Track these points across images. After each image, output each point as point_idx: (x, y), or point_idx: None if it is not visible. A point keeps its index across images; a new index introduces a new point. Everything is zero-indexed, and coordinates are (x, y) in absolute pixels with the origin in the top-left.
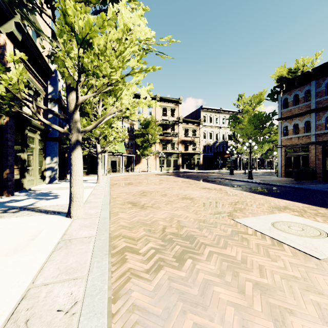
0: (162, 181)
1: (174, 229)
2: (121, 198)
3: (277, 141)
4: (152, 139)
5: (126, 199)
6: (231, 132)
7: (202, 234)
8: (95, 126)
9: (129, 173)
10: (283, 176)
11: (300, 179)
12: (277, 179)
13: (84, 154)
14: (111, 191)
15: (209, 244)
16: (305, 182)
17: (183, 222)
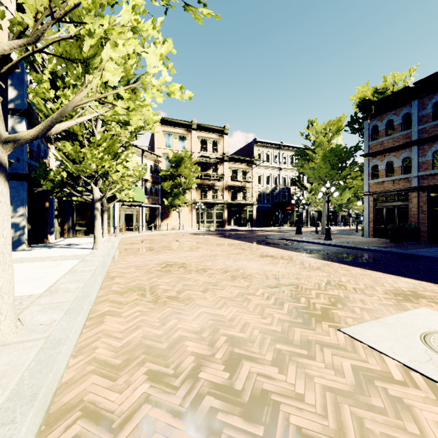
0: (199, 245)
1: (220, 371)
2: (124, 277)
3: (357, 187)
4: (187, 183)
5: (133, 279)
6: (295, 176)
7: (290, 387)
8: (42, 132)
9: (152, 233)
10: (371, 236)
11: (398, 240)
12: (364, 239)
13: (79, 202)
14: (112, 263)
15: (320, 437)
16: (406, 244)
17: (239, 343)
